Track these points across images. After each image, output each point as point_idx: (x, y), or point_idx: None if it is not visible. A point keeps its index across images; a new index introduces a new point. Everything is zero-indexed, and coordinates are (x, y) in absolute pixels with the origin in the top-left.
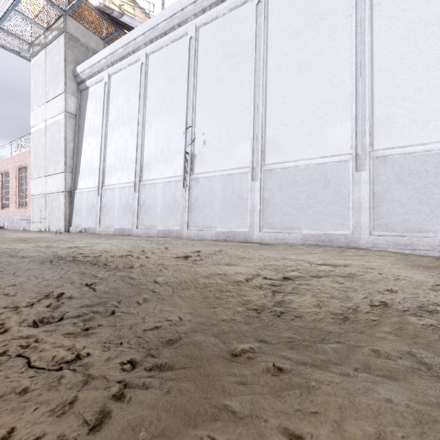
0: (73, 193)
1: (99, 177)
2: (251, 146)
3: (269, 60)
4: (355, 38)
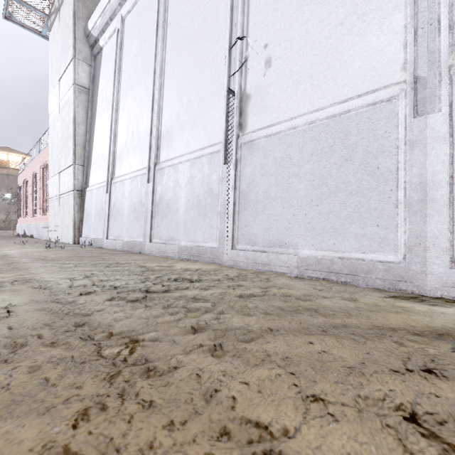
0: (84, 192)
1: (108, 166)
2: (407, 18)
3: None
4: None
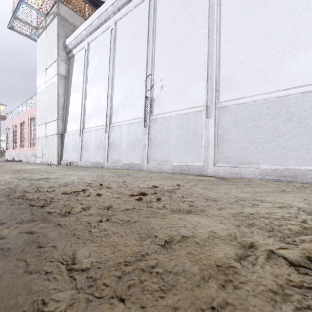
0: (63, 135)
1: (80, 122)
2: (205, 85)
3: (222, 3)
4: None
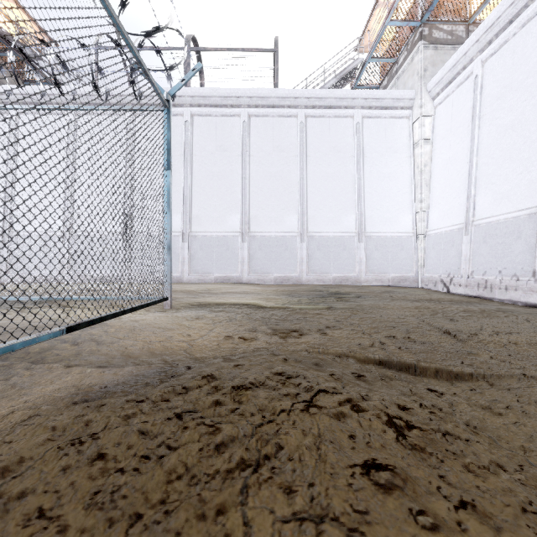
0: None
1: (3, 221)
2: (182, 218)
3: (194, 163)
4: (242, 170)
